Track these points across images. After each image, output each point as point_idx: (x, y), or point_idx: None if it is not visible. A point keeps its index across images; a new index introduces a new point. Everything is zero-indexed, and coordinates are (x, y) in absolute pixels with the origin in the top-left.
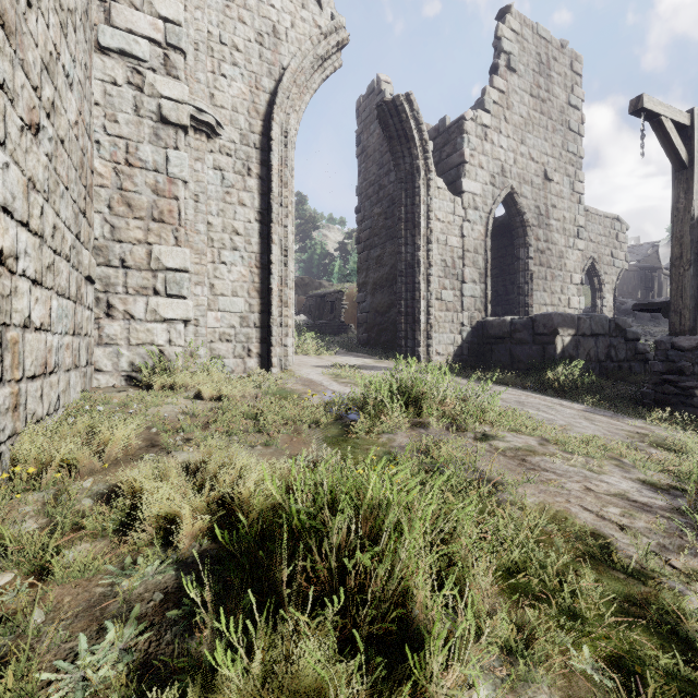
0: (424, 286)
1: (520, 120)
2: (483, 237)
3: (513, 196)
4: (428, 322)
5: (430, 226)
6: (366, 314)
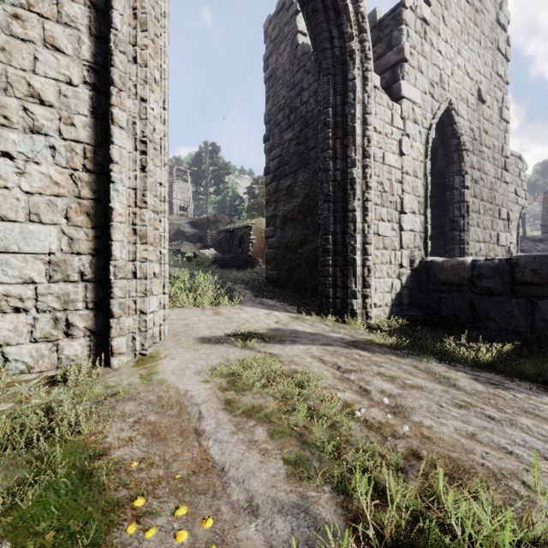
0: (360, 215)
1: (457, 25)
2: (422, 157)
3: (450, 113)
4: (364, 264)
5: (367, 133)
6: (276, 250)
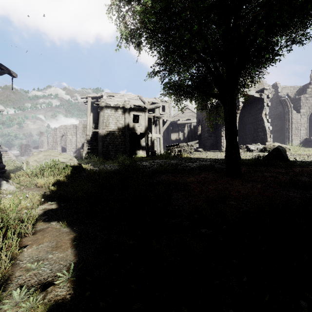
0: (290, 132)
1: None
2: (306, 120)
3: None
4: (291, 139)
5: (292, 121)
6: (272, 138)
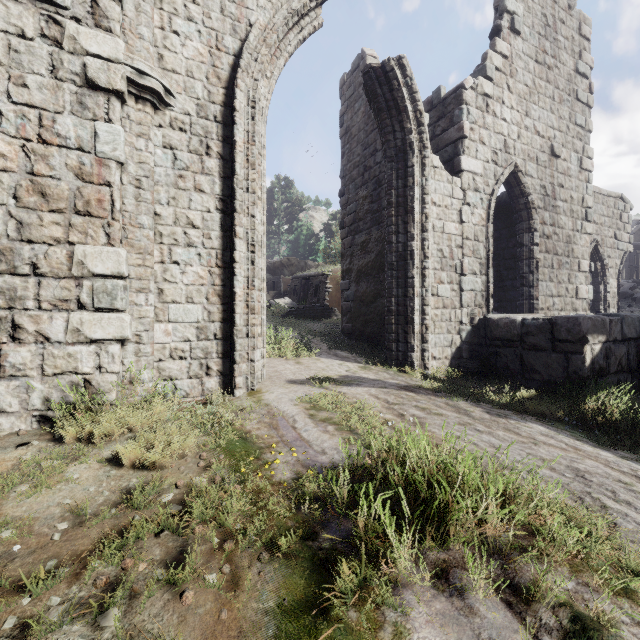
0: (418, 281)
1: (525, 89)
2: (484, 222)
3: (516, 175)
4: (422, 323)
5: (425, 211)
6: (351, 303)
